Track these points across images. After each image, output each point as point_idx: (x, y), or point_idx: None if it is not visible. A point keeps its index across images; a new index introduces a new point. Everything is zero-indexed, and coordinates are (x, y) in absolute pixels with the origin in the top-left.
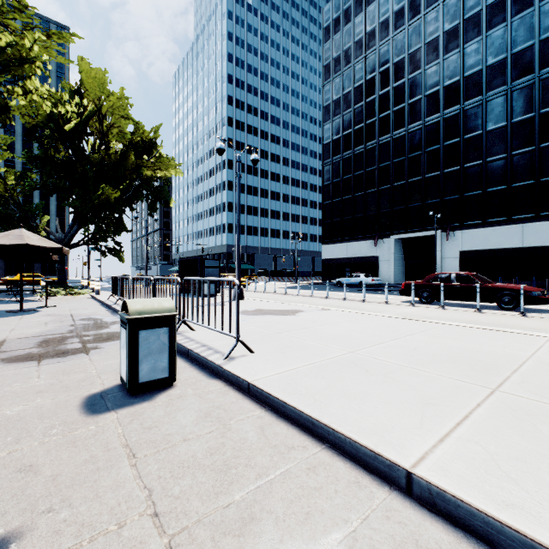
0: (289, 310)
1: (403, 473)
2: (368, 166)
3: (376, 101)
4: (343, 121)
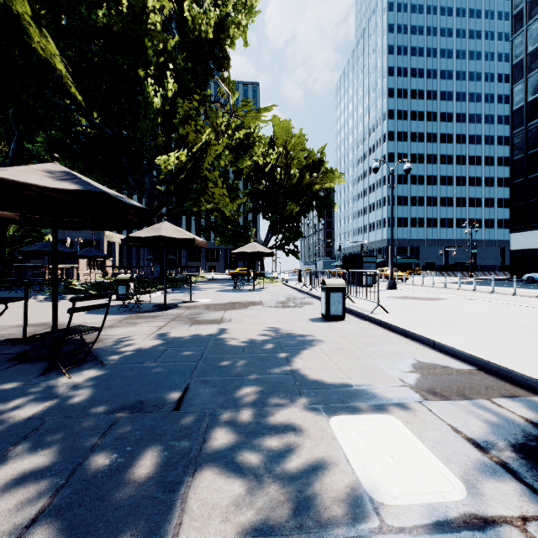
0: (433, 298)
1: (432, 342)
2: None
3: None
4: None
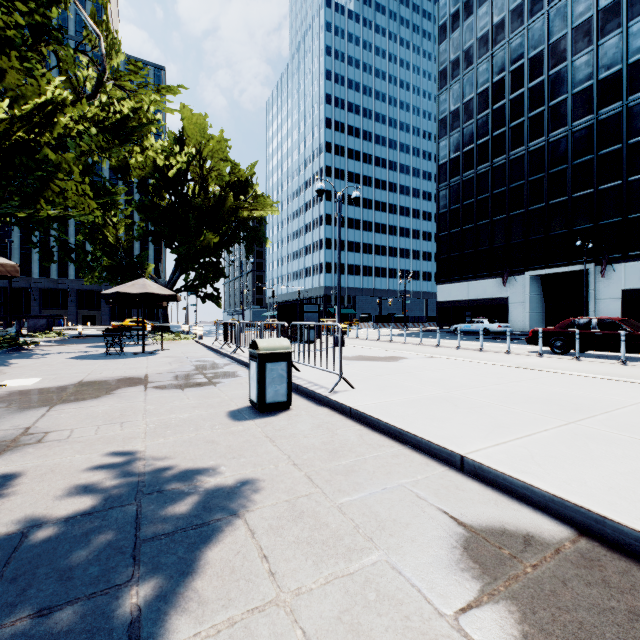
0: (392, 357)
1: (458, 458)
2: (495, 188)
3: (505, 107)
4: (463, 135)
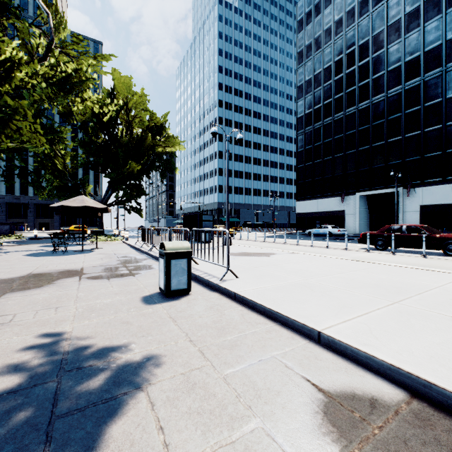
0: (265, 253)
1: (316, 333)
2: (336, 134)
3: (343, 79)
4: (314, 97)
